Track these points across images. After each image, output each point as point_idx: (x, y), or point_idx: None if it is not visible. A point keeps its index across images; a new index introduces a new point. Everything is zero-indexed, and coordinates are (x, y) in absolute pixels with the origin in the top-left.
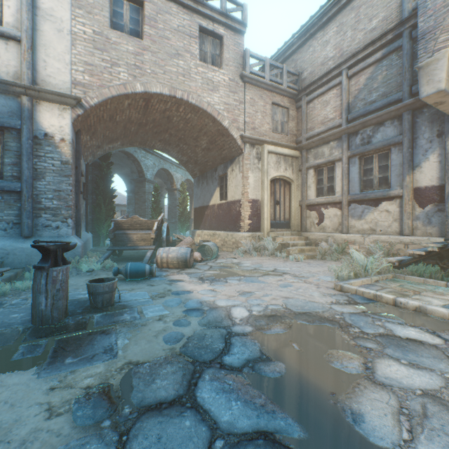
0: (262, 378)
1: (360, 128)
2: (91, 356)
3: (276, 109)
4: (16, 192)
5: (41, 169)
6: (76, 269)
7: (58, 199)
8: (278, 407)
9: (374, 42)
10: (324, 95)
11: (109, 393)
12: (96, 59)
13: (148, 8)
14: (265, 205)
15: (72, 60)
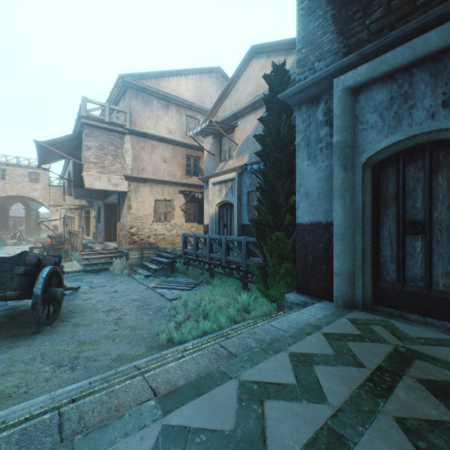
0: None
1: None
2: None
3: None
4: None
5: None
6: None
7: None
8: None
9: None
10: None
11: None
12: None
13: (8, 171)
14: (59, 227)
15: None
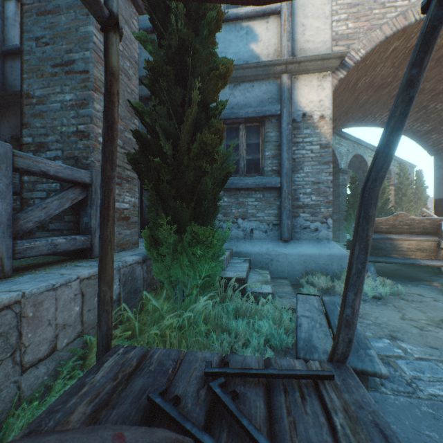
0: None
1: None
2: None
3: None
4: (274, 189)
5: (298, 158)
6: None
7: (316, 194)
8: None
9: None
10: None
11: None
12: None
13: None
14: None
15: (332, 10)
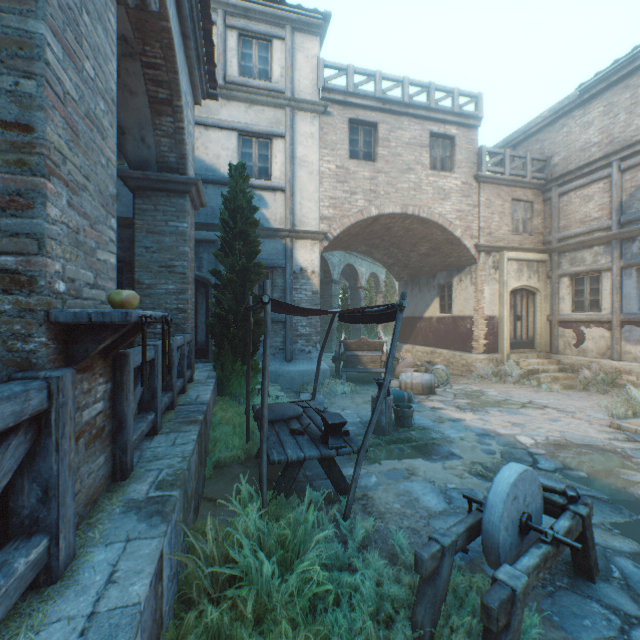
0: (571, 477)
1: (639, 234)
2: (445, 456)
3: (515, 205)
4: (281, 322)
5: (298, 300)
6: (331, 391)
7: (310, 326)
8: (589, 488)
9: None
10: (584, 188)
11: (483, 472)
12: (338, 192)
13: (381, 130)
14: (504, 323)
15: (320, 198)
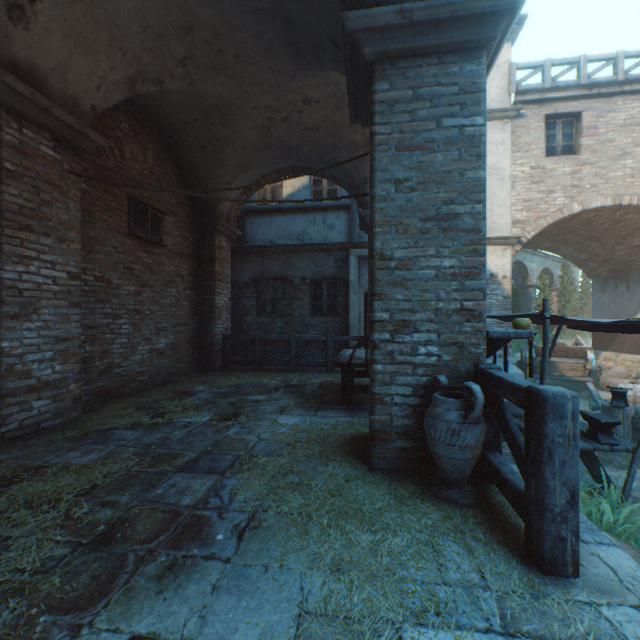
0: None
1: None
2: None
3: None
4: None
5: (487, 305)
6: None
7: None
8: None
9: None
10: None
11: None
12: (532, 193)
13: (585, 118)
14: None
15: (511, 202)
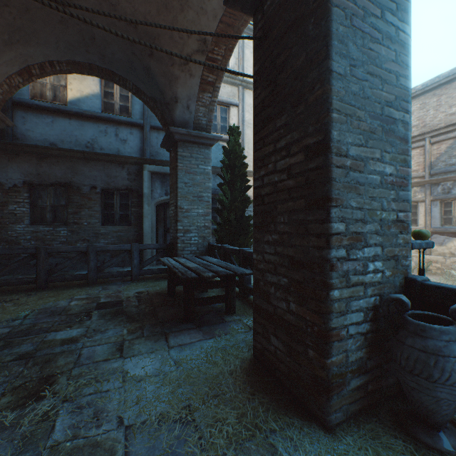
0: None
1: (441, 181)
2: None
3: None
4: None
5: None
6: None
7: None
8: None
9: (454, 124)
10: None
11: None
12: None
13: None
14: None
15: None
